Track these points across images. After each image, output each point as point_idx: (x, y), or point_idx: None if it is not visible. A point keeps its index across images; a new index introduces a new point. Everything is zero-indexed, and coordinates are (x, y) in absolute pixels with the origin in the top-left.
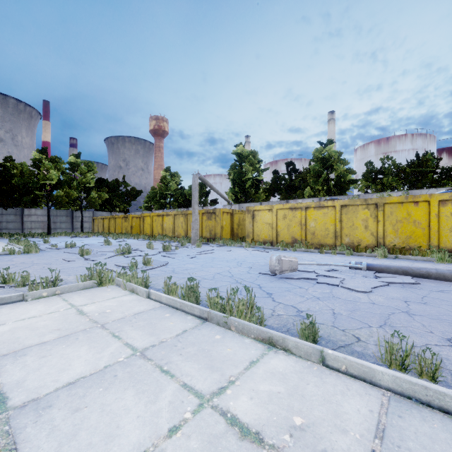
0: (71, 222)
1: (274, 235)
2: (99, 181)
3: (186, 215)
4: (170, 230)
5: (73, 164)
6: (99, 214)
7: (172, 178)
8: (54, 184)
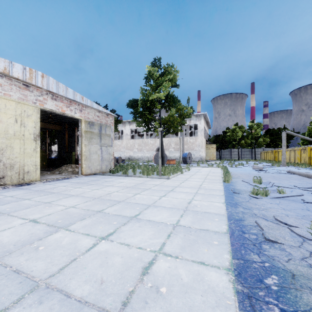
0: (251, 154)
1: None
2: (267, 131)
3: (294, 150)
4: (288, 159)
5: (250, 126)
6: (266, 149)
7: None
8: (240, 138)
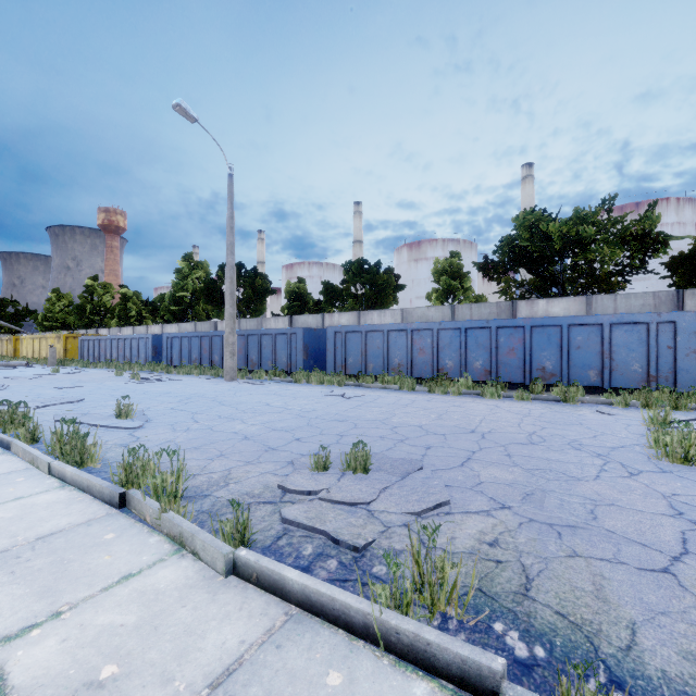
0: None
1: (27, 354)
2: None
3: (2, 340)
4: None
5: None
6: None
7: (60, 300)
8: None
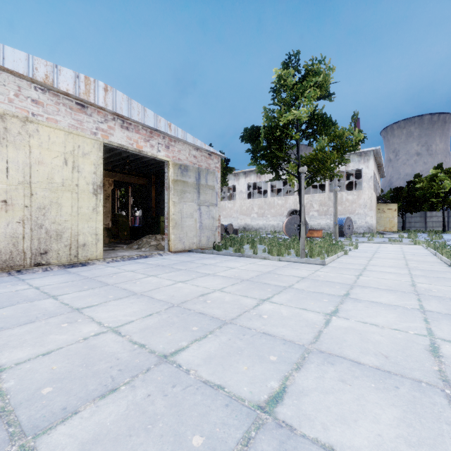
0: None
1: None
2: None
3: None
4: None
5: None
6: None
7: None
8: (446, 191)
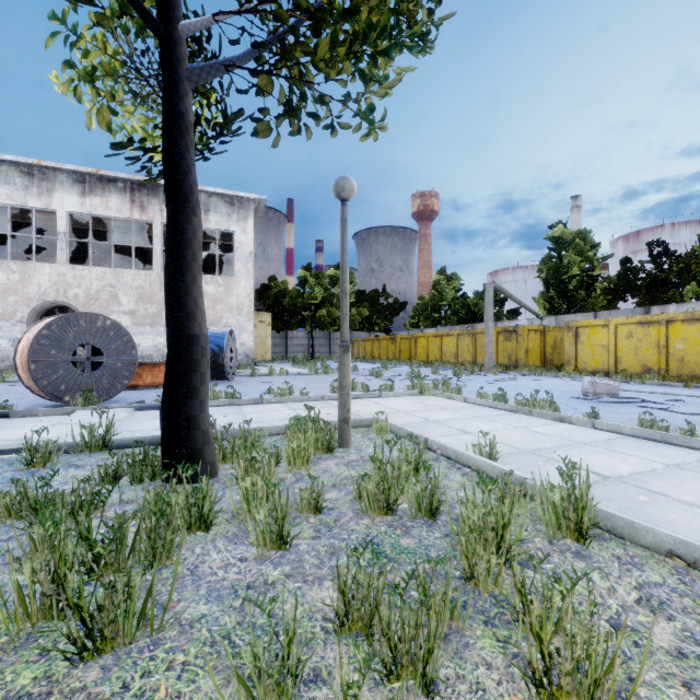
0: (329, 345)
1: (611, 362)
2: (356, 295)
3: (473, 334)
4: (452, 355)
5: (332, 277)
6: (357, 335)
7: (449, 282)
8: (317, 303)
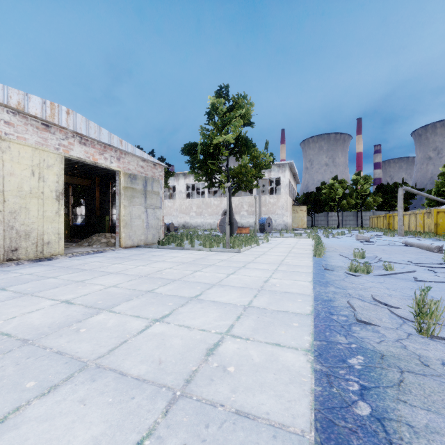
0: (356, 220)
1: None
2: (378, 187)
3: (415, 214)
4: (407, 226)
5: (355, 180)
6: (378, 213)
7: None
8: (340, 197)
